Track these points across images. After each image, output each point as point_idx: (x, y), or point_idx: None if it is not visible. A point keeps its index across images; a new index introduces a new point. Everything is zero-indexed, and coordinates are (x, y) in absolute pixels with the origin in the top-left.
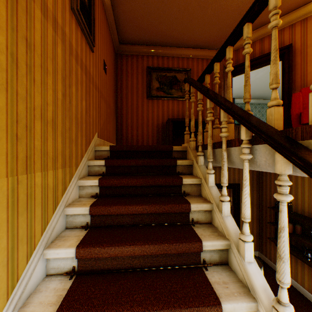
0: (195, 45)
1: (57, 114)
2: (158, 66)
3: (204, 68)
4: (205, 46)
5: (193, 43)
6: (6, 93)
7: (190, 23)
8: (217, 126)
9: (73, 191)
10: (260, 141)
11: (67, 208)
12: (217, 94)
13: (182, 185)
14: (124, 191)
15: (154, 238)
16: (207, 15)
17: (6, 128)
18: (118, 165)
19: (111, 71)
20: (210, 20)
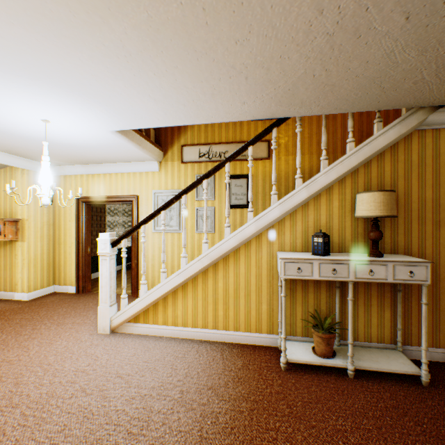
0: None
1: (320, 130)
2: None
3: None
4: None
5: None
6: (292, 133)
7: None
8: None
9: None
10: None
11: None
12: None
13: None
14: None
15: None
16: None
17: (292, 142)
18: None
19: None
20: None
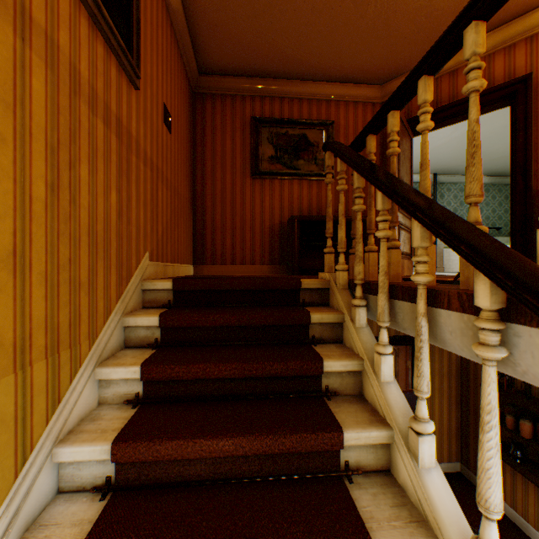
0: (342, 77)
1: (31, 235)
2: (272, 115)
3: (358, 121)
4: (362, 77)
5: (339, 73)
6: None
7: (334, 34)
8: (394, 245)
9: (81, 397)
10: (533, 319)
11: (60, 449)
12: (401, 182)
13: (321, 373)
14: (196, 389)
15: (260, 537)
16: (367, 18)
17: None
18: (187, 325)
19: (182, 126)
20: (373, 28)
